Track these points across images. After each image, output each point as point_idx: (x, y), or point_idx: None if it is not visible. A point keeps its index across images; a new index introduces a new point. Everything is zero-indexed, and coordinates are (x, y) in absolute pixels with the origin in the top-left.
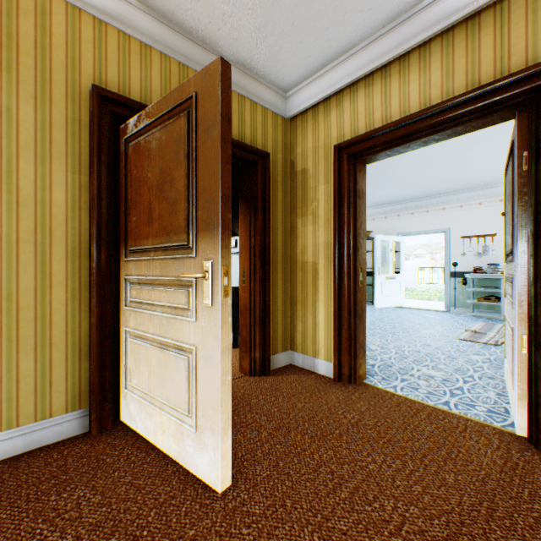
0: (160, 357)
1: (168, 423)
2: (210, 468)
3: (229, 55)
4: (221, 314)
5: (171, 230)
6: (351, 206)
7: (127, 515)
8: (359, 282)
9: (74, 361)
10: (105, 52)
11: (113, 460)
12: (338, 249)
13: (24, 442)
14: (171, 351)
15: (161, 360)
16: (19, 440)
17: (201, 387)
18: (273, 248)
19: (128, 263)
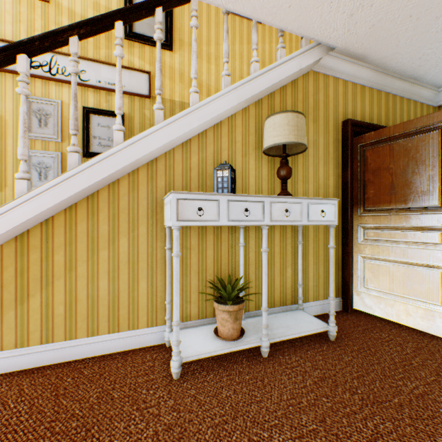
0: (404, 272)
1: (414, 310)
2: None
3: (407, 75)
4: None
5: (418, 198)
6: None
7: (429, 348)
8: None
9: (335, 270)
10: (346, 98)
11: (380, 325)
12: None
13: (320, 309)
14: (417, 268)
15: (405, 273)
16: (319, 307)
17: None
18: None
19: (362, 217)
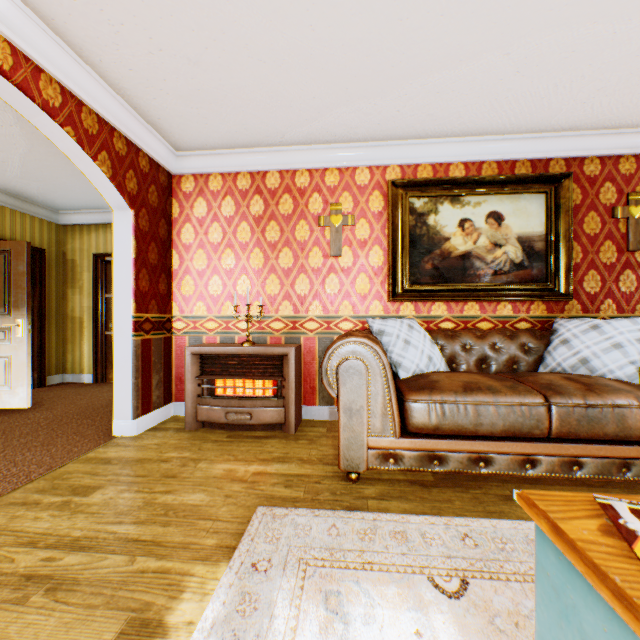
0: None
1: None
2: (21, 401)
3: (16, 194)
4: (28, 340)
5: None
6: (105, 288)
7: None
8: (110, 328)
9: None
10: None
11: None
12: (97, 311)
13: None
14: None
15: None
16: None
17: (16, 370)
18: (49, 308)
19: None
